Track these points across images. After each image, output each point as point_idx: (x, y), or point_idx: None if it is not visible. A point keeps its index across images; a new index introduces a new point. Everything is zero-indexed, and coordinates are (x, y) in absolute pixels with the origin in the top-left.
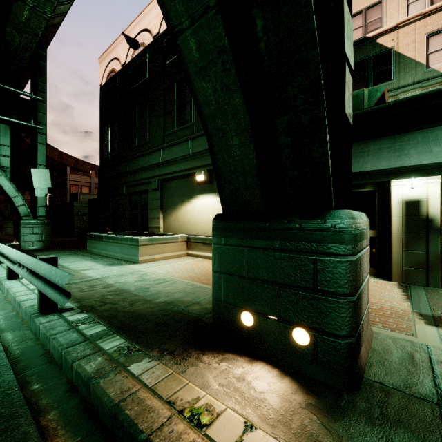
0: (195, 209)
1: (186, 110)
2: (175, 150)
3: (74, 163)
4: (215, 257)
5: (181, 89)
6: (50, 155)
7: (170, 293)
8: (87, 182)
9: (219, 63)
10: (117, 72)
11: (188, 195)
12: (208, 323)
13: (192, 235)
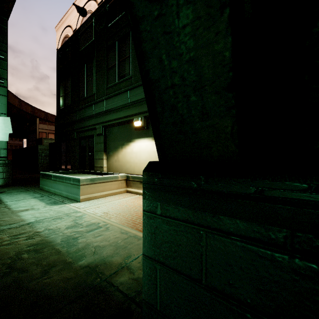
0: (133, 151)
1: (125, 65)
2: (116, 100)
3: (44, 116)
4: (147, 232)
5: (121, 46)
6: (25, 109)
7: (98, 247)
8: (53, 130)
9: None
10: (69, 37)
11: (128, 139)
12: None
13: (130, 174)
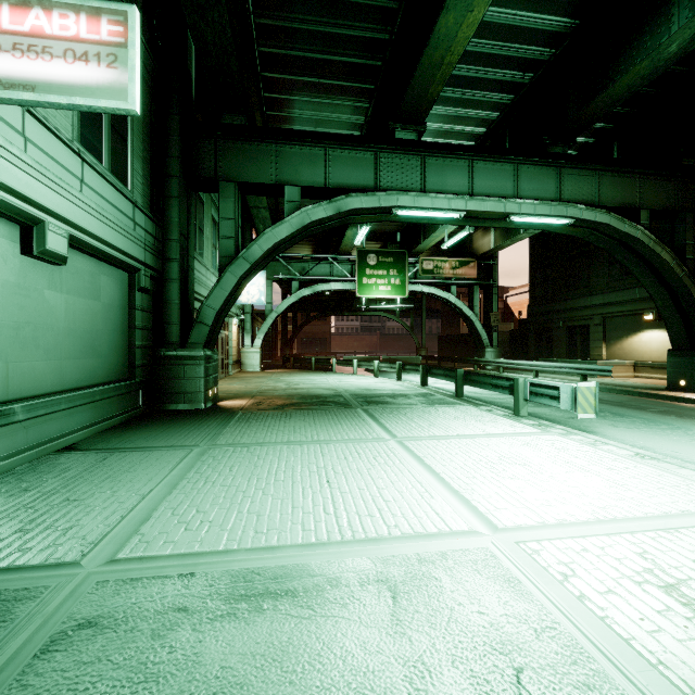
0: (641, 341)
1: None
2: (621, 295)
3: None
4: (668, 364)
5: None
6: None
7: (637, 385)
8: None
9: (670, 308)
10: None
11: (634, 329)
12: (664, 389)
13: (638, 361)
